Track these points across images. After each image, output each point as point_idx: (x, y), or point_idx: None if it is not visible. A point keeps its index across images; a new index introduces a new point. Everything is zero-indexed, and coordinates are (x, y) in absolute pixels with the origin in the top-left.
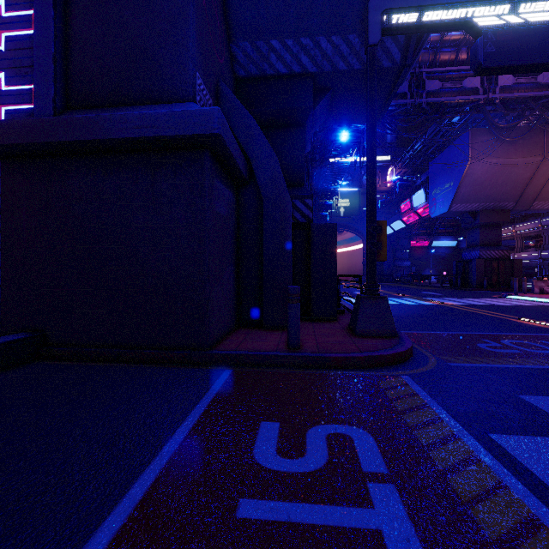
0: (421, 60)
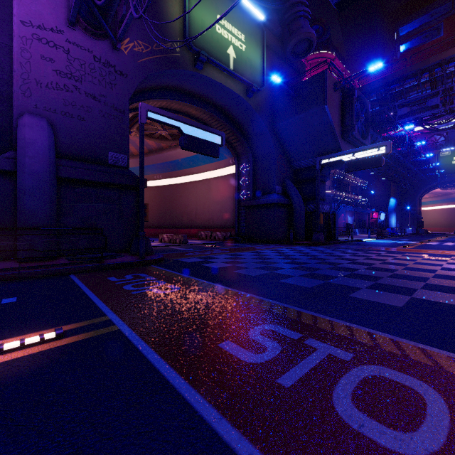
0: (453, 77)
